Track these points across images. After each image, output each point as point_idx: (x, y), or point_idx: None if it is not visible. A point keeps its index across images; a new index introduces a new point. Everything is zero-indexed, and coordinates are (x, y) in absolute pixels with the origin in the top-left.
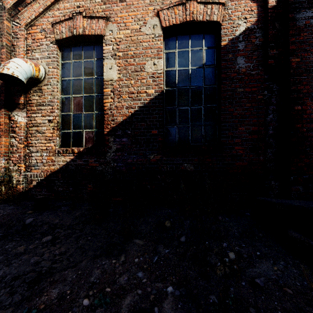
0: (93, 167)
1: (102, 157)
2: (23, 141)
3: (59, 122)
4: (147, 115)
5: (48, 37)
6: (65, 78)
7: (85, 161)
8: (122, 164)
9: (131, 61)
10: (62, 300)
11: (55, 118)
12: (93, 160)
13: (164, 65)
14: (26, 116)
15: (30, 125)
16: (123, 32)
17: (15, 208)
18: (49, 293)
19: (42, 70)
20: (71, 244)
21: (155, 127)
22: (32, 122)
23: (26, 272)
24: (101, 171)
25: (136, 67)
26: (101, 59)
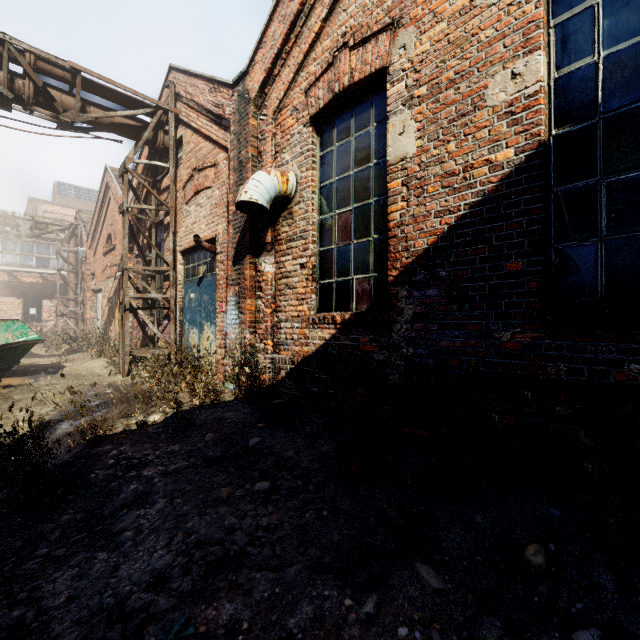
0: (368, 352)
1: (384, 333)
2: (271, 303)
3: (317, 265)
4: (493, 222)
5: (300, 118)
6: (325, 182)
7: (353, 340)
8: (427, 350)
9: (448, 96)
10: (230, 637)
11: (308, 260)
12: (368, 339)
13: (548, 66)
14: (274, 262)
15: (278, 276)
16: (429, 35)
17: (251, 412)
18: (220, 605)
19: (292, 180)
20: (290, 514)
21: (517, 252)
22: (281, 271)
23: (213, 539)
24: (382, 363)
25: (460, 107)
26: (386, 121)
